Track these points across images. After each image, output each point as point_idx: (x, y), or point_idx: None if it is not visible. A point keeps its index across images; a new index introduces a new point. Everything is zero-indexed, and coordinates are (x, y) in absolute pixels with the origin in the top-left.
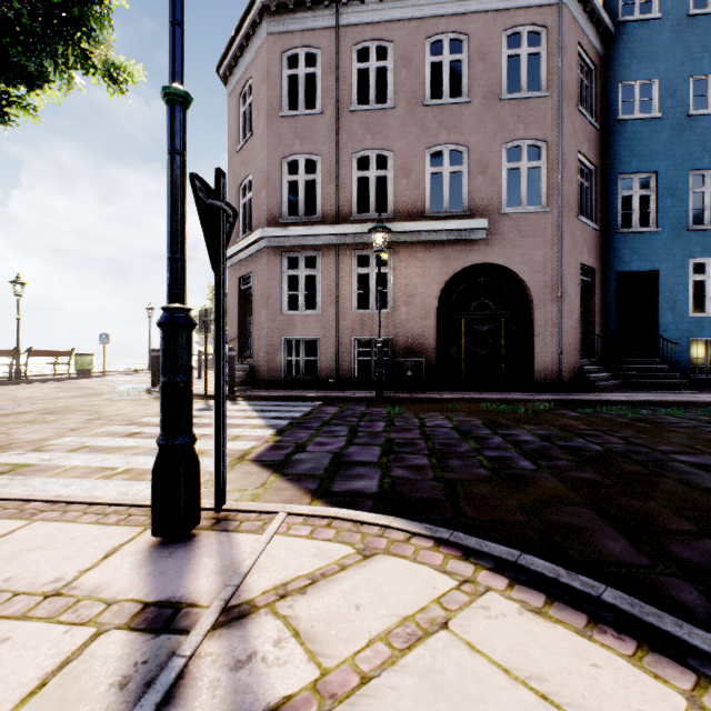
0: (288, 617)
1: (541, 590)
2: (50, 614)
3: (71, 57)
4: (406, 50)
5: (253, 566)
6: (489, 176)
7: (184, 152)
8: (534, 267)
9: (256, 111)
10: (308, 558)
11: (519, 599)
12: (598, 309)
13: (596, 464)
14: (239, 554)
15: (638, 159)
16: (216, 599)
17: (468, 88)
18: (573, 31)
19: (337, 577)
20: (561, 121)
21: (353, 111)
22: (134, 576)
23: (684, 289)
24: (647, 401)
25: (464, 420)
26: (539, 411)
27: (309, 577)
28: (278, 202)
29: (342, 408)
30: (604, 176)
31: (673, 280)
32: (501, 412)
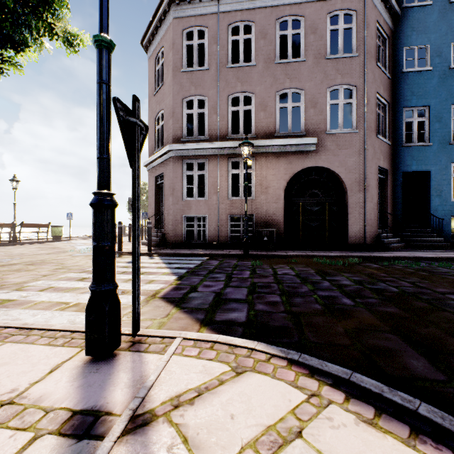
0: (179, 425)
1: (370, 403)
2: (2, 420)
3: (41, 28)
4: (263, 27)
5: (156, 380)
6: (318, 109)
7: (109, 82)
8: (348, 168)
9: (166, 68)
10: (196, 374)
11: (354, 411)
12: (390, 196)
13: (395, 302)
14: (146, 371)
15: (416, 97)
16: (126, 409)
17: (304, 51)
18: (374, 13)
19: (217, 390)
20: (366, 72)
21: (229, 68)
22: (69, 387)
23: (447, 183)
24: (424, 257)
25: (303, 270)
26: (352, 264)
27: (196, 390)
28: (180, 127)
29: (222, 261)
30: (394, 109)
31: (440, 177)
32: (327, 264)
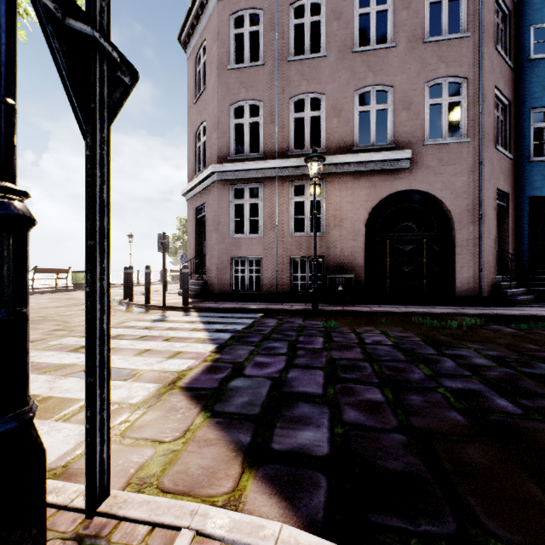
0: None
1: None
2: None
3: None
4: (336, 5)
5: None
6: (412, 111)
7: None
8: (455, 192)
9: (208, 67)
10: None
11: None
12: (511, 230)
13: None
14: None
15: None
16: None
17: (393, 34)
18: None
19: None
20: (481, 58)
21: (291, 61)
22: None
23: None
24: None
25: (402, 336)
26: (472, 326)
27: None
28: (226, 142)
29: (281, 320)
30: (517, 110)
31: None
32: (435, 327)
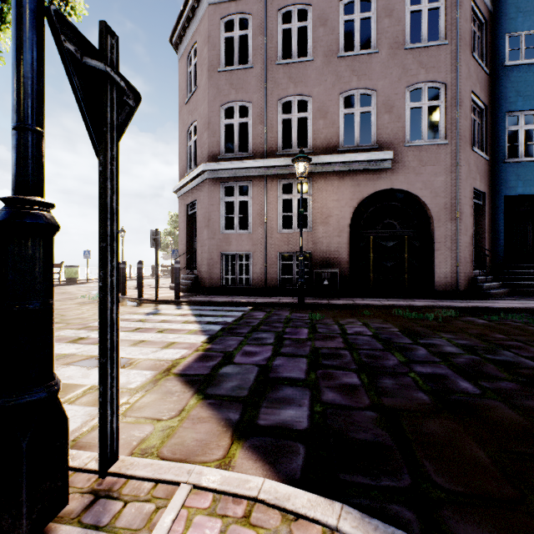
0: None
1: None
2: None
3: None
4: (322, 11)
5: None
6: (394, 114)
7: None
8: (434, 191)
9: (199, 69)
10: None
11: None
12: (488, 227)
13: None
14: None
15: (523, 98)
16: None
17: (376, 40)
18: None
19: None
20: (458, 65)
21: (279, 64)
22: None
23: None
24: None
25: (381, 327)
26: (447, 318)
27: None
28: (217, 142)
29: (269, 313)
30: (493, 114)
31: None
32: (413, 319)
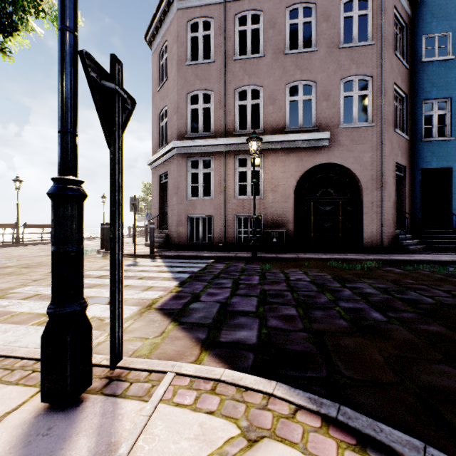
0: None
1: None
2: None
3: (26, 5)
4: (272, 16)
5: (129, 454)
6: (331, 101)
7: (75, 31)
8: (363, 165)
9: (170, 62)
10: (189, 442)
11: None
12: (408, 195)
13: (437, 317)
14: (117, 433)
15: (437, 89)
16: None
17: (316, 41)
18: None
19: None
20: (383, 62)
21: (236, 60)
22: None
23: None
24: (451, 261)
25: (318, 275)
26: (371, 268)
27: None
28: (184, 123)
29: (228, 264)
30: (412, 101)
31: None
32: (344, 269)
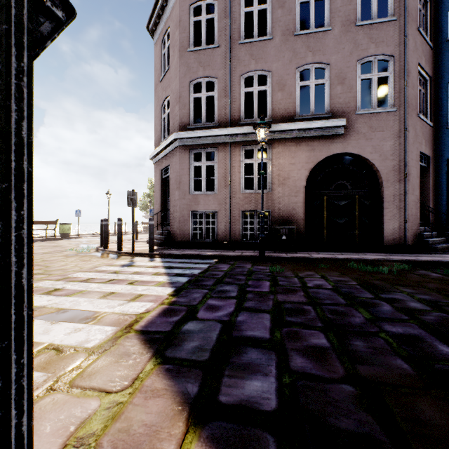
0: None
1: None
2: None
3: None
4: None
5: None
6: (346, 85)
7: None
8: (383, 154)
9: (171, 50)
10: None
11: None
12: (432, 188)
13: None
14: None
15: None
16: None
17: (329, 19)
18: None
19: None
20: (406, 39)
21: (241, 43)
22: None
23: None
24: None
25: (340, 280)
26: (401, 271)
27: None
28: (187, 113)
29: (233, 265)
30: (436, 84)
31: None
32: (368, 272)
